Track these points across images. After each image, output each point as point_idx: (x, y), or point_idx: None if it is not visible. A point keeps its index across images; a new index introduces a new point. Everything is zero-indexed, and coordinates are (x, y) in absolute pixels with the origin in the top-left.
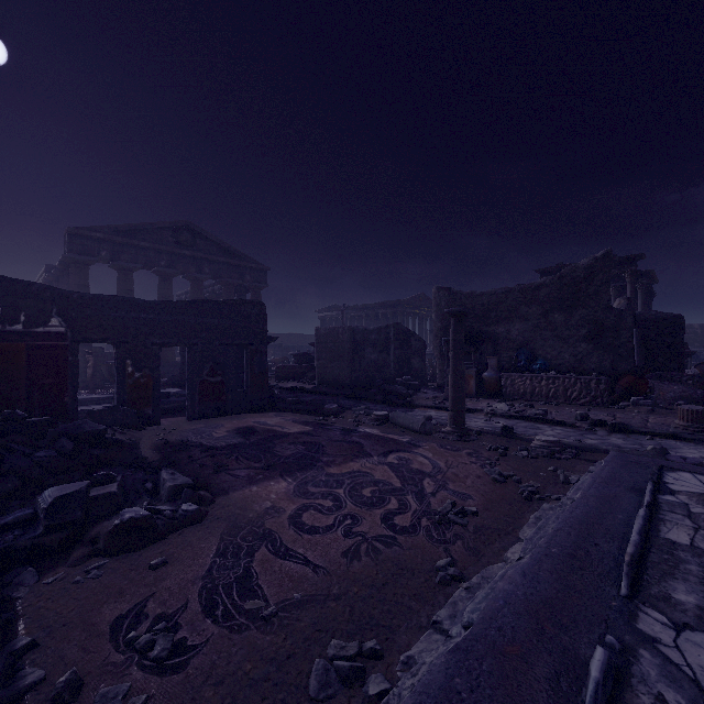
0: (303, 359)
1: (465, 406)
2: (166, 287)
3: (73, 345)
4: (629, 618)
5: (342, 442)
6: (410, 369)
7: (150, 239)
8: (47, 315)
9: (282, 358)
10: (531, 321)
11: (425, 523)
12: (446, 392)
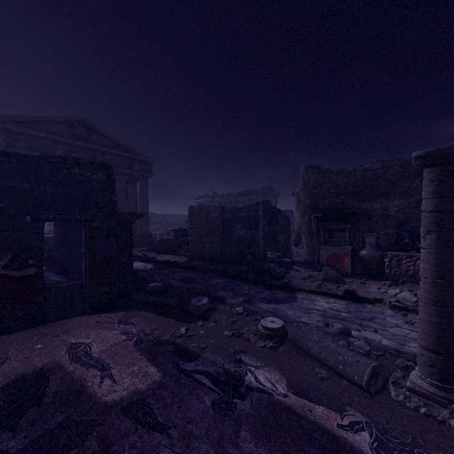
0: (180, 233)
1: (359, 293)
2: None
3: None
4: None
5: None
6: (277, 244)
7: (46, 130)
8: None
9: (166, 232)
10: (414, 197)
11: None
12: (324, 272)
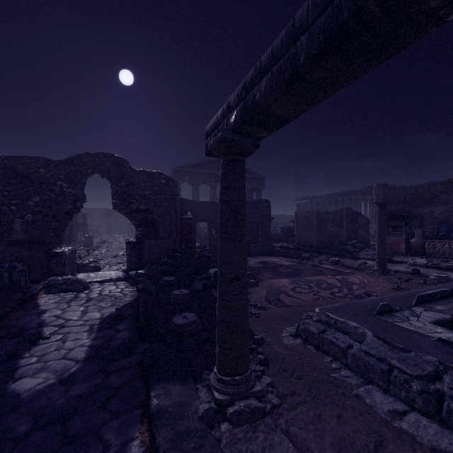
0: (286, 230)
1: (394, 259)
2: (213, 192)
3: (194, 223)
4: (409, 307)
5: (312, 269)
6: (357, 236)
7: (206, 168)
8: (186, 210)
9: (272, 229)
10: (451, 204)
11: (349, 296)
12: None
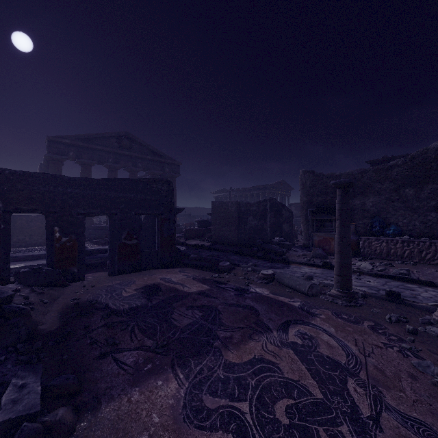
0: (203, 224)
1: (333, 264)
2: (113, 176)
3: (5, 215)
4: None
5: (237, 307)
6: (282, 232)
7: (102, 144)
8: None
9: (190, 223)
10: (384, 195)
11: None
12: (313, 251)
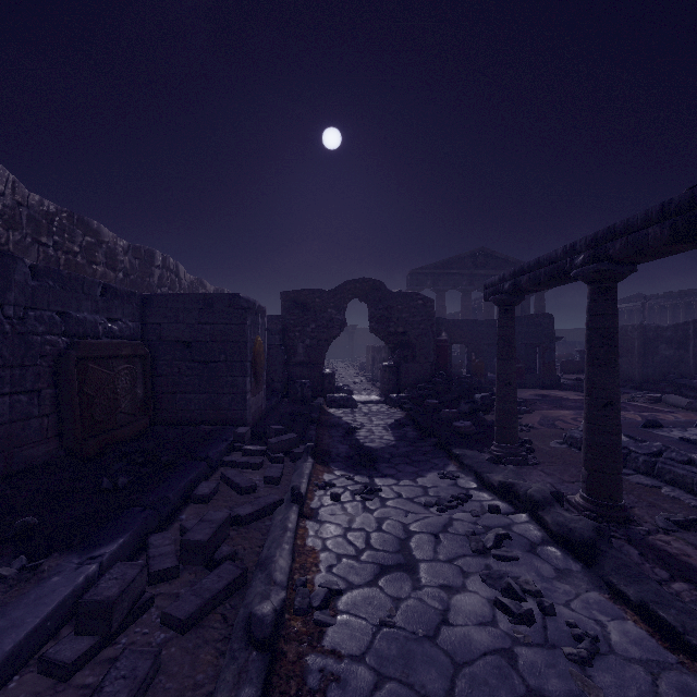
0: None
1: None
2: (466, 300)
3: (449, 345)
4: (686, 427)
5: None
6: None
7: (455, 267)
8: (440, 331)
9: (566, 354)
10: None
11: None
12: None
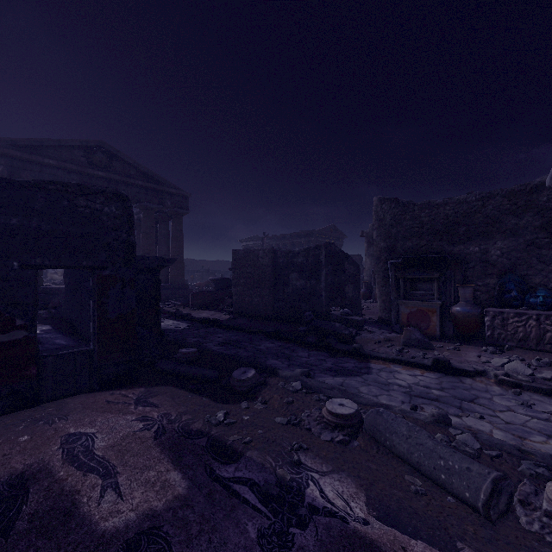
0: (222, 284)
1: (453, 363)
2: None
3: None
4: None
5: None
6: (344, 298)
7: (58, 157)
8: None
9: (206, 282)
10: (523, 237)
11: None
12: (406, 334)
